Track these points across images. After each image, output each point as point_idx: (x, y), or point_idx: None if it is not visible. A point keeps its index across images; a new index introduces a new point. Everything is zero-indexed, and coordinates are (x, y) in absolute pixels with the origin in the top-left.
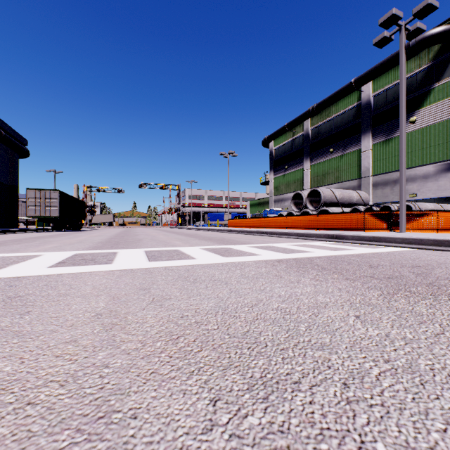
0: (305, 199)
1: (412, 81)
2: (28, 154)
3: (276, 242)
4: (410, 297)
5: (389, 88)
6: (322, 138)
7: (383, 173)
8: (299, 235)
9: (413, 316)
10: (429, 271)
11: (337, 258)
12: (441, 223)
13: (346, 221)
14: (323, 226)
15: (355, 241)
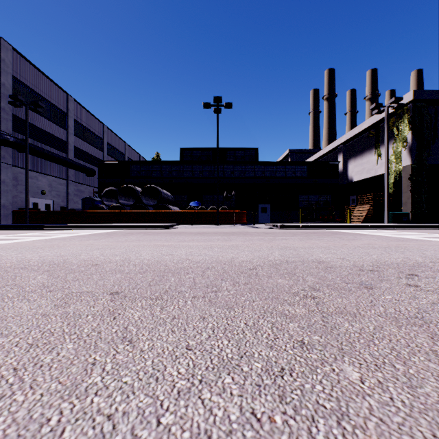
0: None
1: None
2: None
3: None
4: None
5: None
6: None
7: None
8: None
9: None
10: None
11: None
12: None
13: None
14: None
15: None
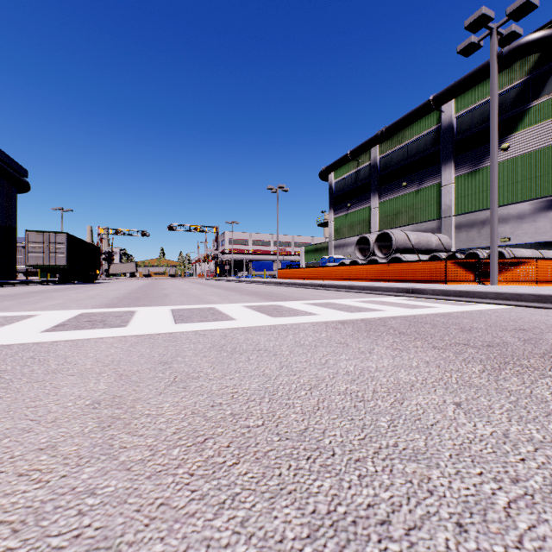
0: (373, 244)
1: (504, 99)
2: (28, 188)
3: (338, 298)
4: (523, 374)
5: (475, 108)
6: (393, 169)
7: (468, 212)
8: (366, 289)
9: (534, 404)
10: (538, 336)
11: (417, 318)
12: (541, 273)
13: (424, 271)
14: (395, 277)
15: (436, 296)
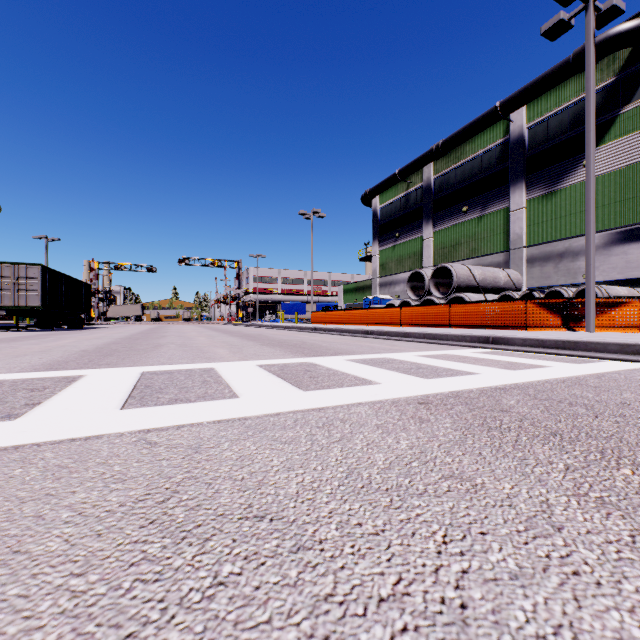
0: (428, 281)
1: None
2: None
3: (395, 351)
4: None
5: (551, 116)
6: (451, 192)
7: (543, 242)
8: (427, 337)
9: None
10: None
11: (544, 392)
12: None
13: (497, 314)
14: (460, 321)
15: (530, 348)
